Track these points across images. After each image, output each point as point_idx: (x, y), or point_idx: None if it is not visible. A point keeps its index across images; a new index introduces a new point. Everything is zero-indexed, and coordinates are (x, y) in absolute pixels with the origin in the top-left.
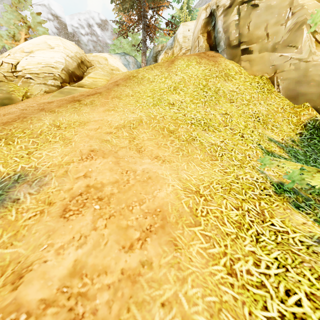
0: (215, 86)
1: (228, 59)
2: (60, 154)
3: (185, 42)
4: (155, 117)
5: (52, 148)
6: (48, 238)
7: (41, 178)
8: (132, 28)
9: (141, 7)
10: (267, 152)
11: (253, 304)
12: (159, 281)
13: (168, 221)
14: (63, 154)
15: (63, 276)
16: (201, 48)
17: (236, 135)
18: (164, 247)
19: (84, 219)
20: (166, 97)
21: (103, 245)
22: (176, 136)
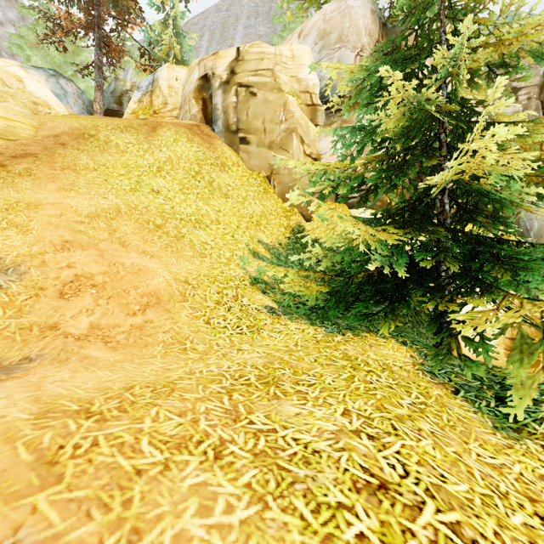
0: (210, 175)
1: (226, 144)
2: (24, 244)
3: (171, 96)
4: (137, 207)
5: (5, 236)
6: (56, 312)
7: (15, 267)
8: (74, 34)
9: (93, 7)
10: (254, 252)
11: (218, 333)
12: (160, 326)
13: (162, 300)
14: (28, 243)
15: (86, 328)
16: (194, 116)
17: (228, 235)
18: (161, 313)
19: (84, 299)
20: (147, 180)
21: (111, 314)
22: (164, 232)
